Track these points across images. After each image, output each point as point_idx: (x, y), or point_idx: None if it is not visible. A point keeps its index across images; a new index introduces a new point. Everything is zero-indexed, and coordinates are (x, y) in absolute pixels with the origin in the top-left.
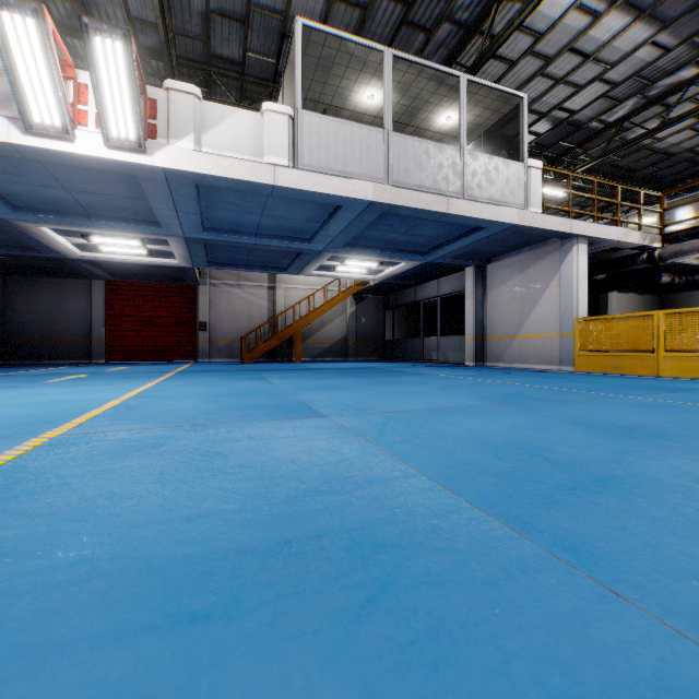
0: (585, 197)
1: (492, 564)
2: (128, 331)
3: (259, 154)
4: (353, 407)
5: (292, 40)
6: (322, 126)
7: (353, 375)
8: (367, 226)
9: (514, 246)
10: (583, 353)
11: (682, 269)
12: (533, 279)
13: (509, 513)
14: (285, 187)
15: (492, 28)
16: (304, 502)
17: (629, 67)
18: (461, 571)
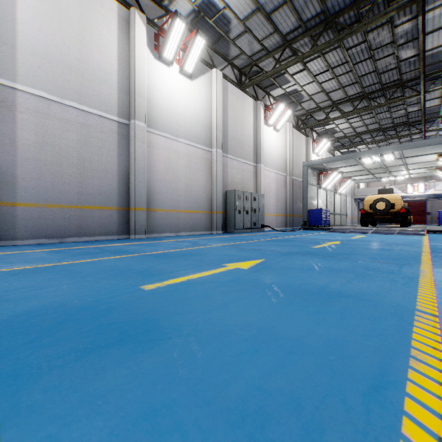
0: None
1: None
2: None
3: None
4: None
5: None
6: None
7: None
8: None
9: None
10: None
11: None
12: None
13: None
14: None
15: None
16: None
17: None
18: None
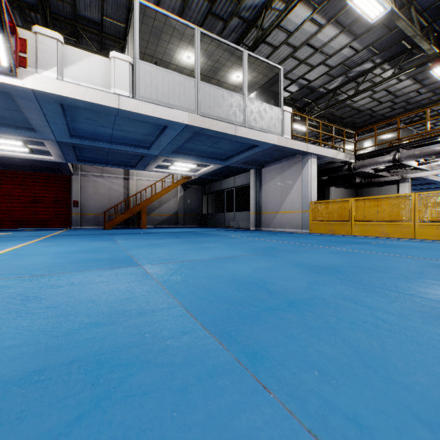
0: (315, 131)
1: (192, 372)
2: (16, 207)
3: (108, 86)
4: (162, 259)
5: (132, 12)
6: (153, 72)
7: (176, 236)
8: (186, 140)
9: (277, 158)
10: (314, 222)
11: (366, 175)
12: (287, 178)
13: (224, 331)
14: (127, 110)
15: (262, 24)
16: (79, 334)
17: (339, 58)
18: (166, 381)
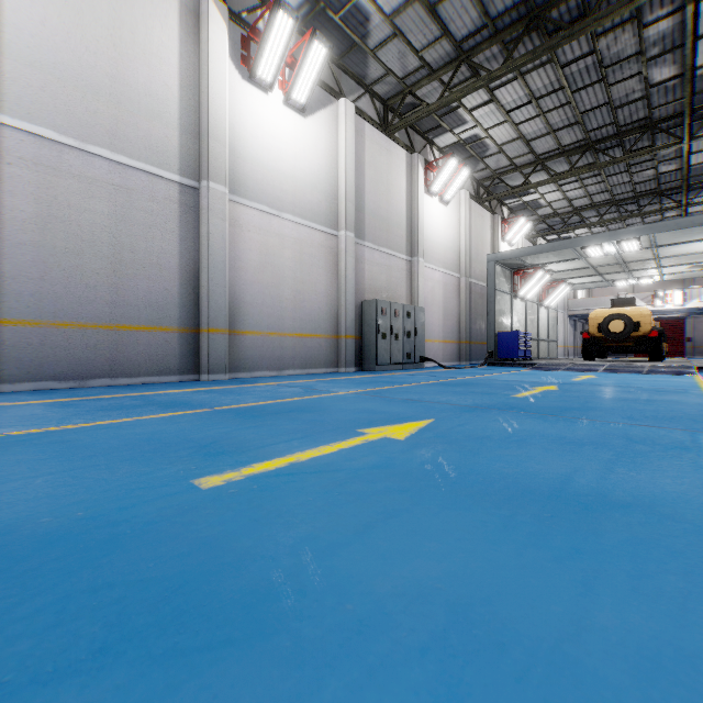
0: None
1: None
2: None
3: None
4: None
5: None
6: None
7: None
8: None
9: None
10: None
11: None
12: None
13: None
14: None
15: None
16: None
17: None
18: None
